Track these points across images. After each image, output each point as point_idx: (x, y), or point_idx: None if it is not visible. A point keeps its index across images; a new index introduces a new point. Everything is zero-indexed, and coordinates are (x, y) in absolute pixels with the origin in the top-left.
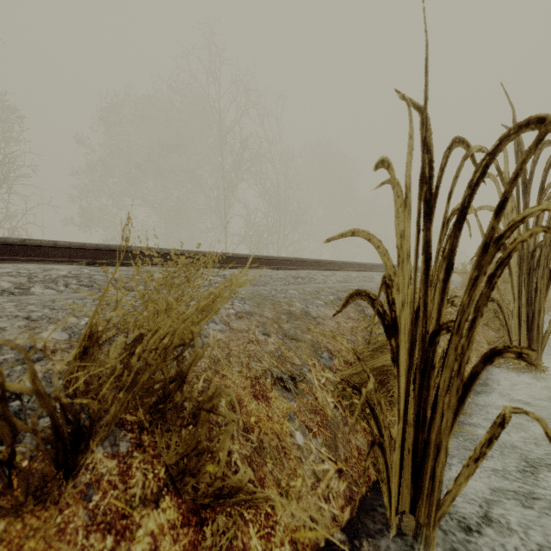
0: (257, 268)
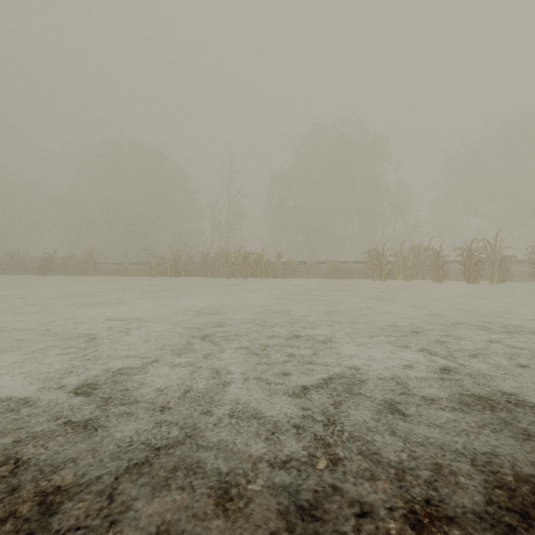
0: (516, 263)
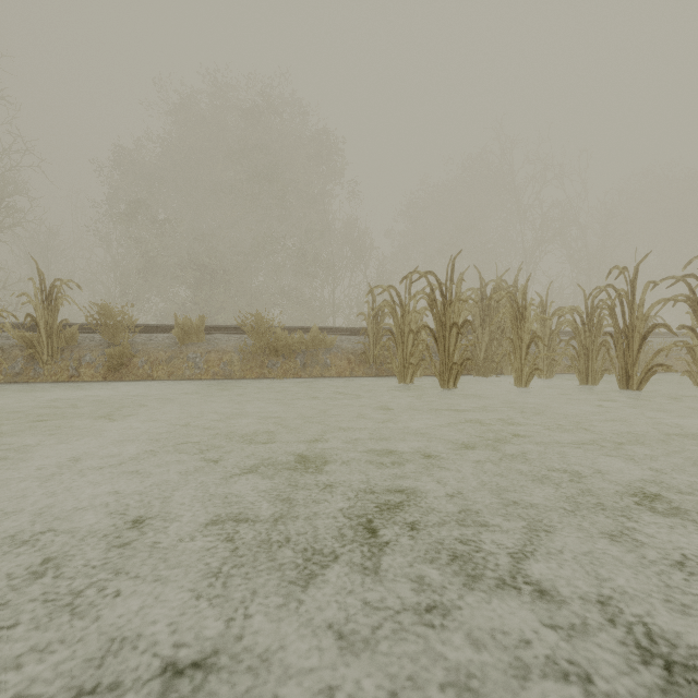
0: None
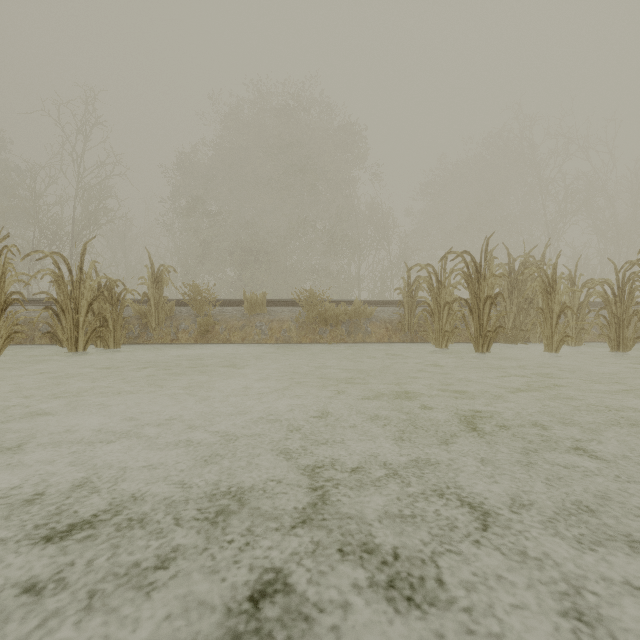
0: None
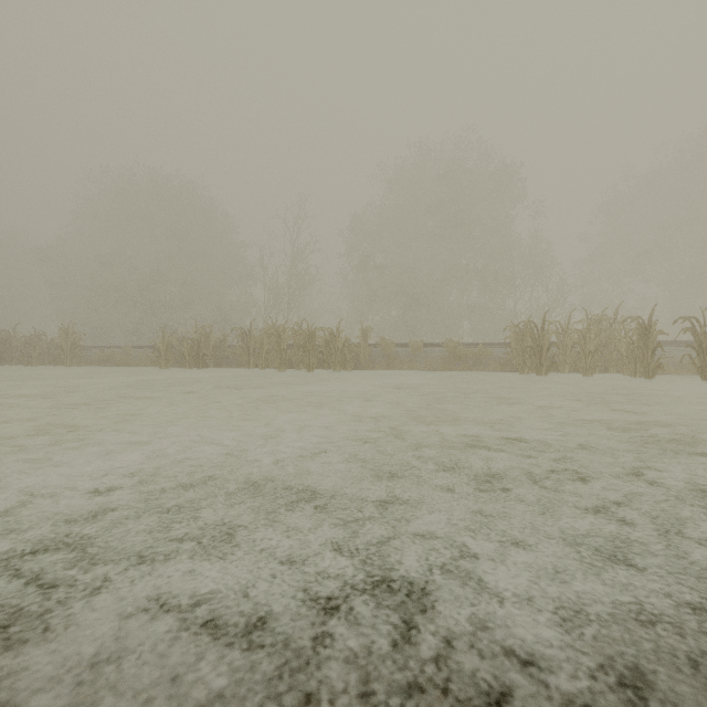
0: None
